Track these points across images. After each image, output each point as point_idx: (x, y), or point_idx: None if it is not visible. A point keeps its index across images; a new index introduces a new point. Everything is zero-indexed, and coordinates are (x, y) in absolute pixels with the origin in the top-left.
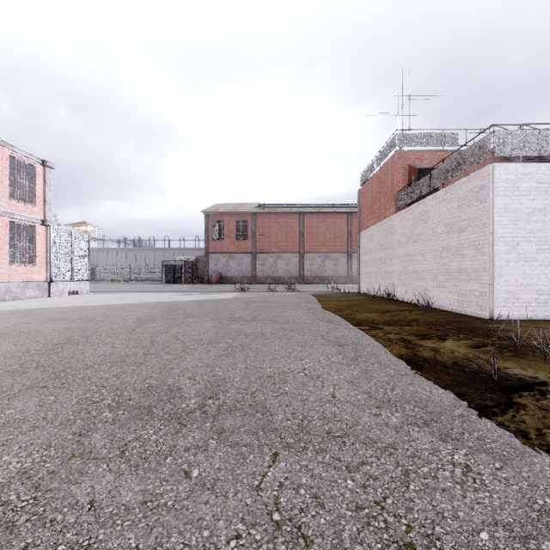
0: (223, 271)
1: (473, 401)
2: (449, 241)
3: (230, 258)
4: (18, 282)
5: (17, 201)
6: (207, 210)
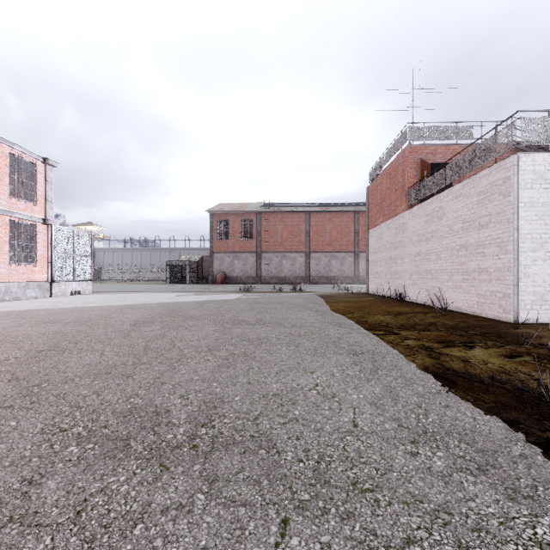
0: (228, 271)
1: (531, 433)
2: (467, 239)
3: (235, 258)
4: (18, 282)
5: (17, 199)
6: (212, 209)
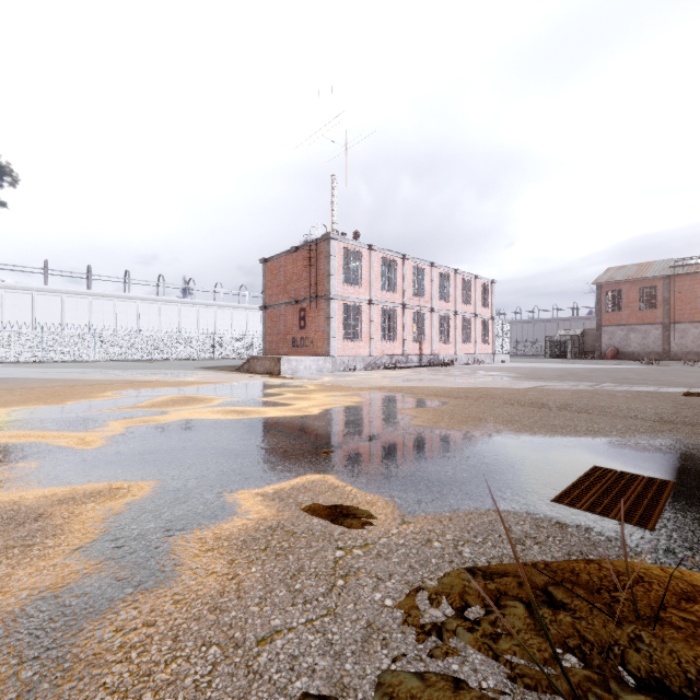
0: (620, 346)
1: None
2: None
3: (630, 331)
4: (483, 354)
5: (483, 308)
6: (598, 280)
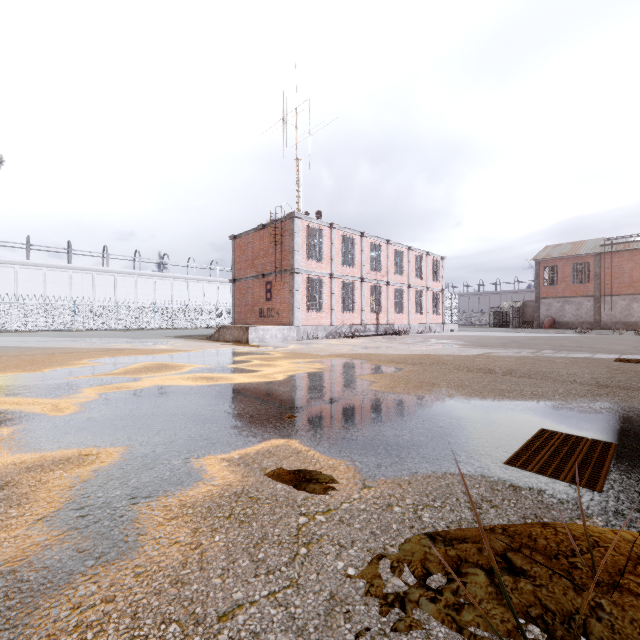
0: (557, 316)
1: None
2: None
3: (565, 302)
4: (434, 323)
5: (434, 282)
6: (537, 257)
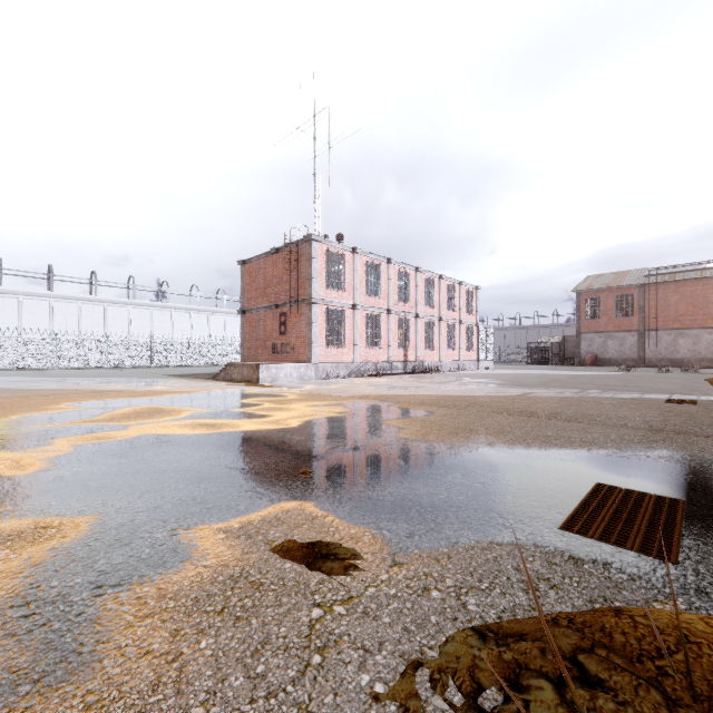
0: (599, 353)
1: None
2: None
3: (608, 338)
4: (467, 360)
5: (467, 314)
6: (578, 288)
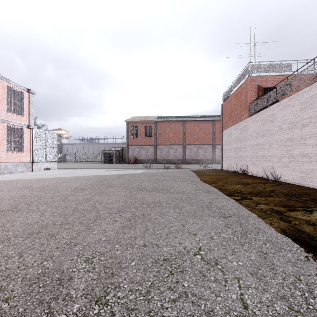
0: (137, 156)
1: None
2: (292, 134)
3: (141, 148)
4: (12, 162)
5: (12, 113)
6: (128, 120)
